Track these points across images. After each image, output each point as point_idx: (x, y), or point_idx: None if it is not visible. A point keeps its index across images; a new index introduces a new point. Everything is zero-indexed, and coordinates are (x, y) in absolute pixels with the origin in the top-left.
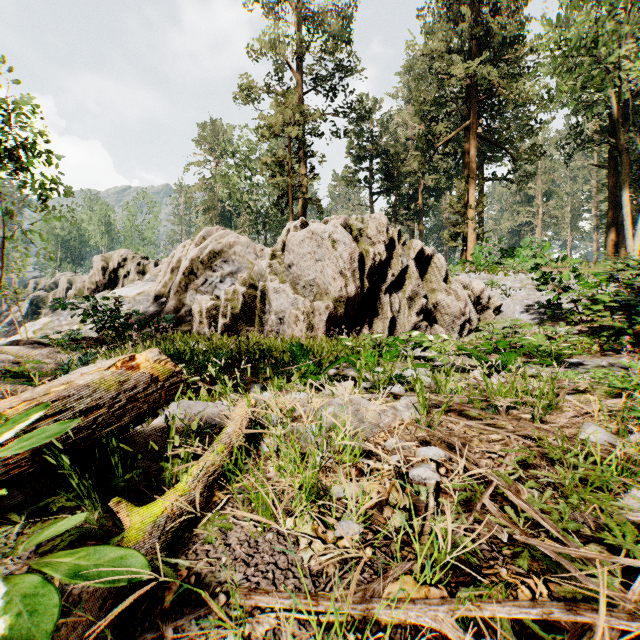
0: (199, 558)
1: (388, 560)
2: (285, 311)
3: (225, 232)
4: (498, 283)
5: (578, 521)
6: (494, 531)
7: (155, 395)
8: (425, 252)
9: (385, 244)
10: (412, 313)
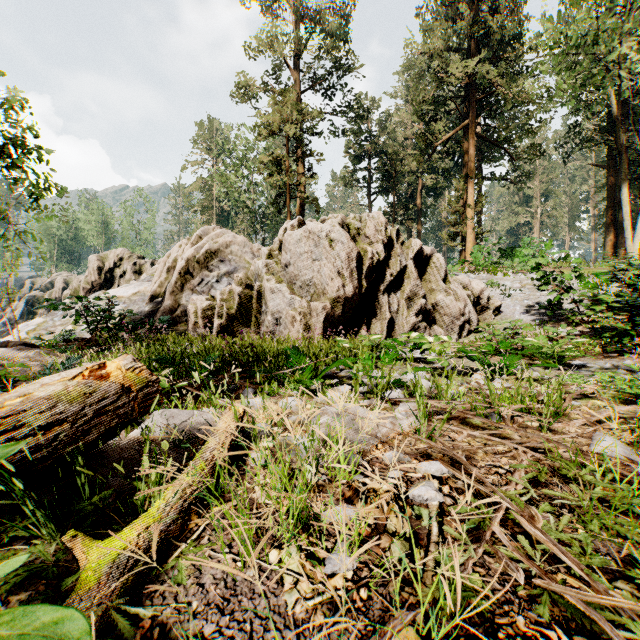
0: (166, 602)
1: (386, 605)
2: (282, 311)
3: (222, 231)
4: (497, 283)
5: (600, 551)
6: (508, 569)
7: (127, 407)
8: (424, 252)
9: (383, 243)
10: (411, 314)
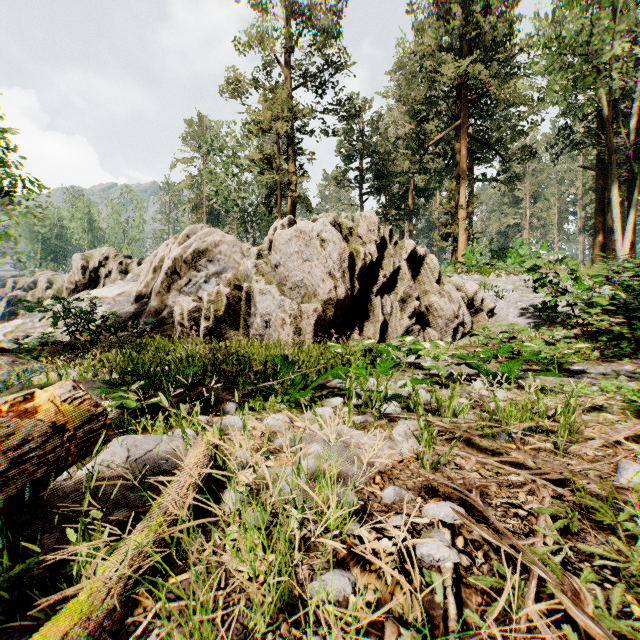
0: None
1: None
2: (271, 314)
3: (210, 230)
4: (490, 284)
5: None
6: None
7: (59, 451)
8: (417, 252)
9: (376, 244)
10: (404, 316)
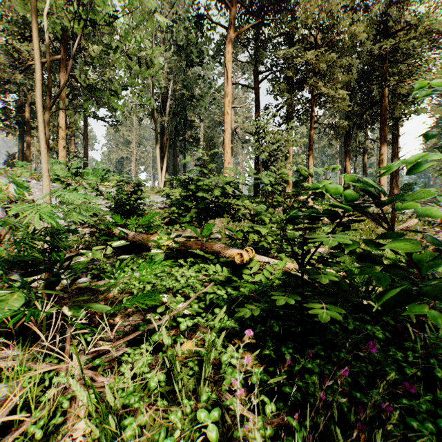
0: None
1: None
2: None
3: None
4: None
5: None
6: None
7: None
8: None
9: None
10: None
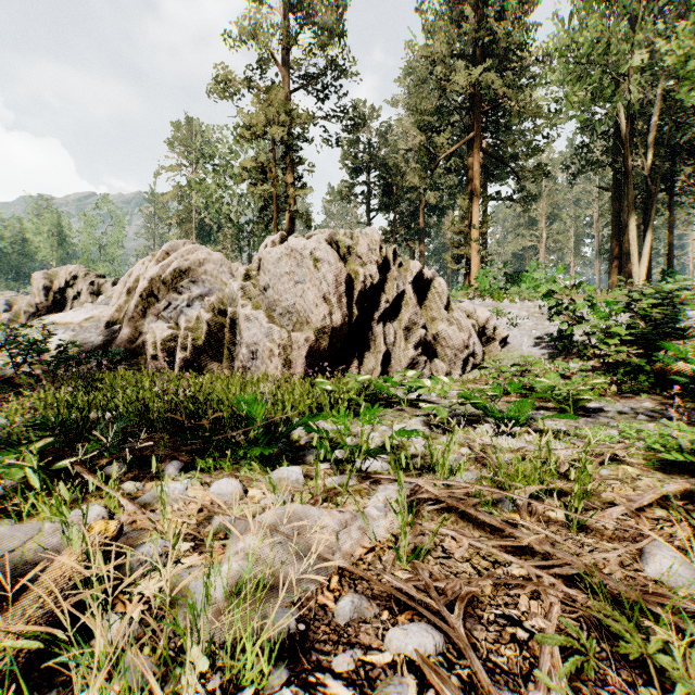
0: None
1: None
2: (258, 343)
3: (194, 247)
4: (504, 311)
5: None
6: None
7: None
8: (424, 275)
9: (378, 265)
10: (409, 346)
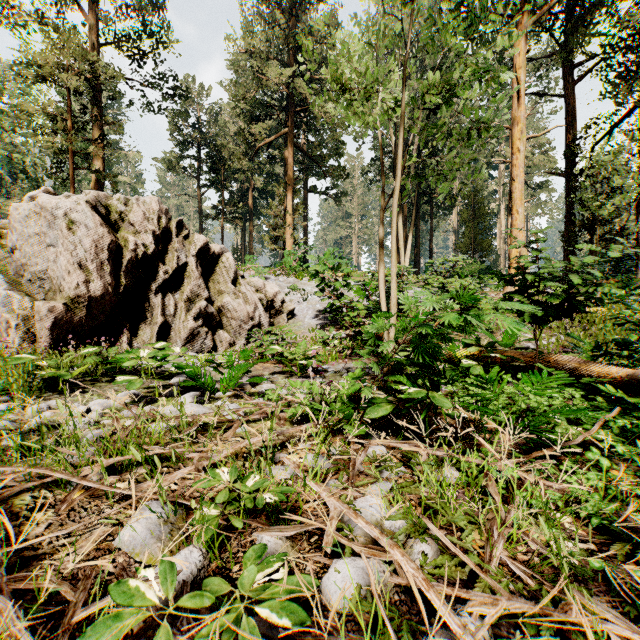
0: None
1: None
2: None
3: None
4: (301, 287)
5: None
6: None
7: None
8: (211, 249)
9: (155, 234)
10: (189, 317)
